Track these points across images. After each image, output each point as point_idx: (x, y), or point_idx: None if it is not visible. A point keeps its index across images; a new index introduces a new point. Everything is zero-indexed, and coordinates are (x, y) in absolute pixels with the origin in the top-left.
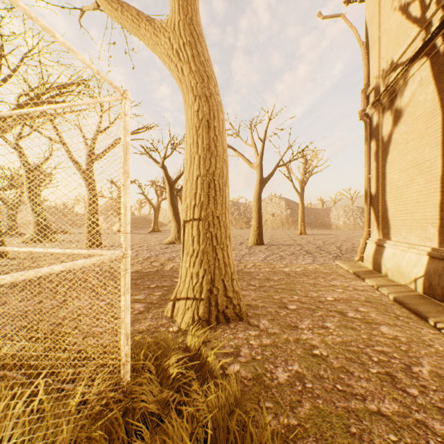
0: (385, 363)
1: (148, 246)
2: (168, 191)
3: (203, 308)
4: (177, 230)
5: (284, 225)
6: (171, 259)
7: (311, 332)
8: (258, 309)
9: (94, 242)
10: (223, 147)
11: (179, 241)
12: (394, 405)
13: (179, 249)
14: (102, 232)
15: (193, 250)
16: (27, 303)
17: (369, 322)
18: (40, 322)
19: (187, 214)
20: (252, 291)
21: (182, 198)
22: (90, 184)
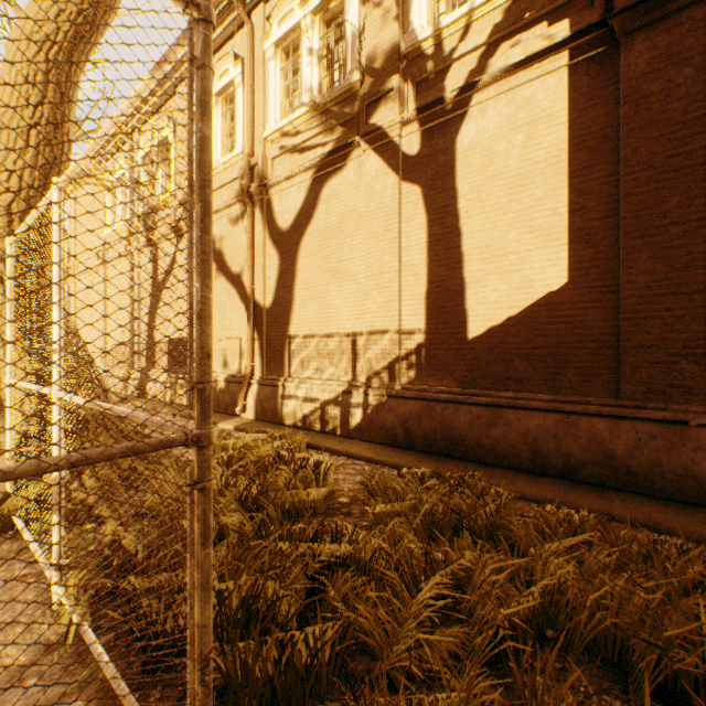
0: None
1: None
2: None
3: None
4: None
5: None
6: None
7: None
8: None
9: None
10: None
11: None
12: None
13: None
14: None
15: None
16: None
17: None
18: None
19: None
20: None
21: None
22: None
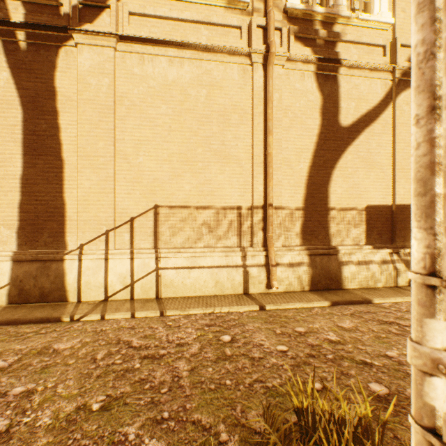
0: (127, 356)
1: None
2: None
3: None
4: None
5: None
6: None
7: (36, 410)
8: None
9: None
10: None
11: None
12: (180, 362)
13: None
14: None
15: None
16: None
17: (38, 352)
18: None
19: None
20: None
21: None
22: None
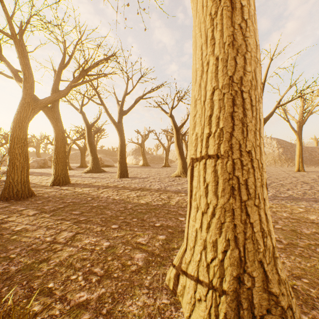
0: None
1: (160, 178)
2: (175, 135)
3: (226, 309)
4: (182, 166)
5: (276, 162)
6: (176, 192)
7: None
8: (315, 306)
9: (122, 174)
10: (255, 40)
11: (183, 175)
12: None
13: (183, 182)
14: (132, 166)
15: (206, 203)
16: (50, 232)
17: None
18: (40, 265)
19: (196, 148)
20: (281, 253)
21: (185, 141)
22: (120, 132)
